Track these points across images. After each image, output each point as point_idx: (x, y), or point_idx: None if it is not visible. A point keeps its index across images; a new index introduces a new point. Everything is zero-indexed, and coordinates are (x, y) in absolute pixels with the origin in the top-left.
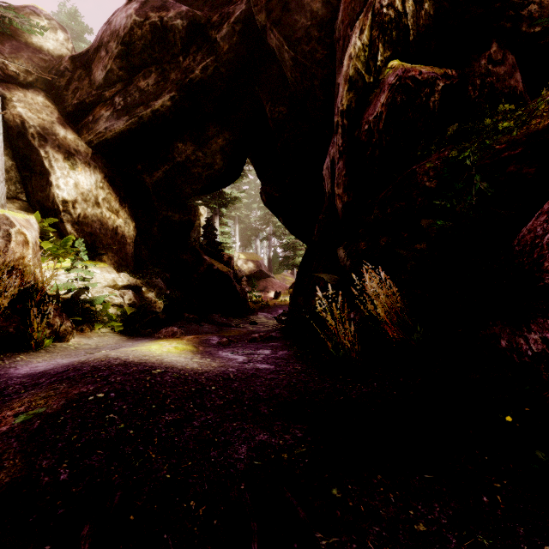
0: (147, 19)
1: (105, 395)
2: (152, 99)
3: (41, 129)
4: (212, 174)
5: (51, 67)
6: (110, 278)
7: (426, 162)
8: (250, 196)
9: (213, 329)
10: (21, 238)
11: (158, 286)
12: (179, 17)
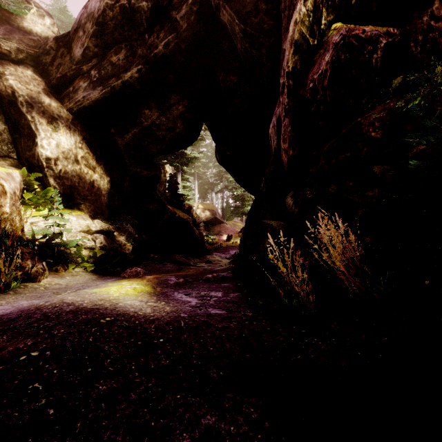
0: (118, 2)
1: (40, 353)
2: (122, 72)
3: (29, 98)
4: (174, 136)
5: (38, 46)
6: (84, 224)
7: (371, 114)
8: (207, 156)
9: (174, 268)
10: None
11: (128, 230)
12: None
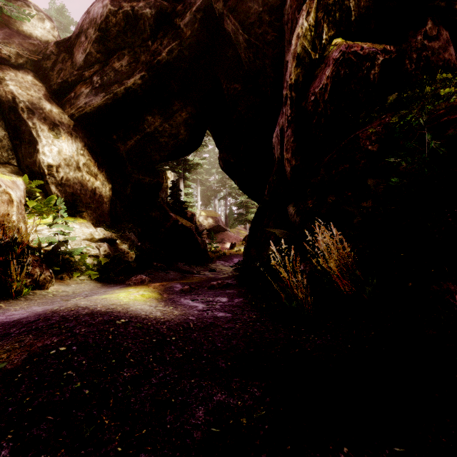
0: (121, 8)
1: (67, 348)
2: (125, 78)
3: (30, 104)
4: (177, 143)
5: (38, 51)
6: (88, 232)
7: (368, 128)
8: (210, 162)
9: (177, 276)
10: (6, 197)
11: (130, 238)
12: (148, 7)
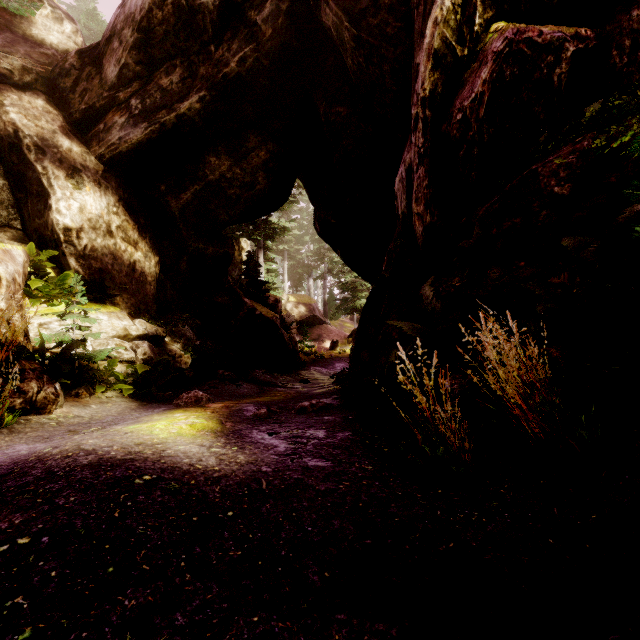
0: None
1: (32, 539)
2: (176, 101)
3: (39, 140)
4: (253, 196)
5: (54, 64)
6: (120, 326)
7: (554, 158)
8: (302, 226)
9: (253, 391)
10: None
11: (185, 335)
12: None
